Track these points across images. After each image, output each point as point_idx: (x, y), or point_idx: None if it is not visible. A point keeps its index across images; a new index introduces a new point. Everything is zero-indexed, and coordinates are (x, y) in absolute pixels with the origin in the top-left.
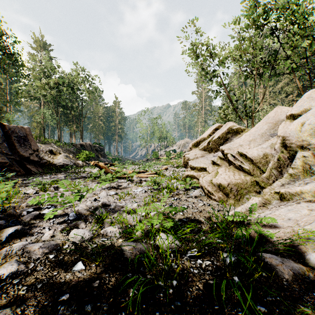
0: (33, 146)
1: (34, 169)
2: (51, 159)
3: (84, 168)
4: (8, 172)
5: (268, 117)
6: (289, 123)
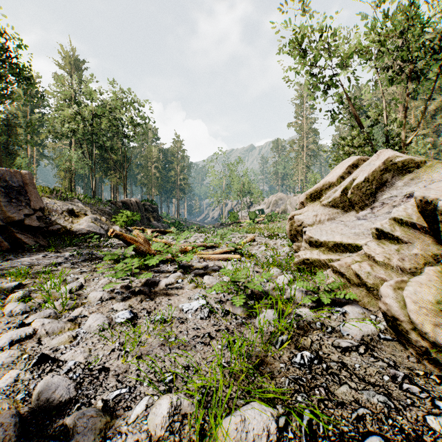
0: (35, 203)
1: (31, 241)
2: (70, 223)
3: None
4: None
5: None
6: None
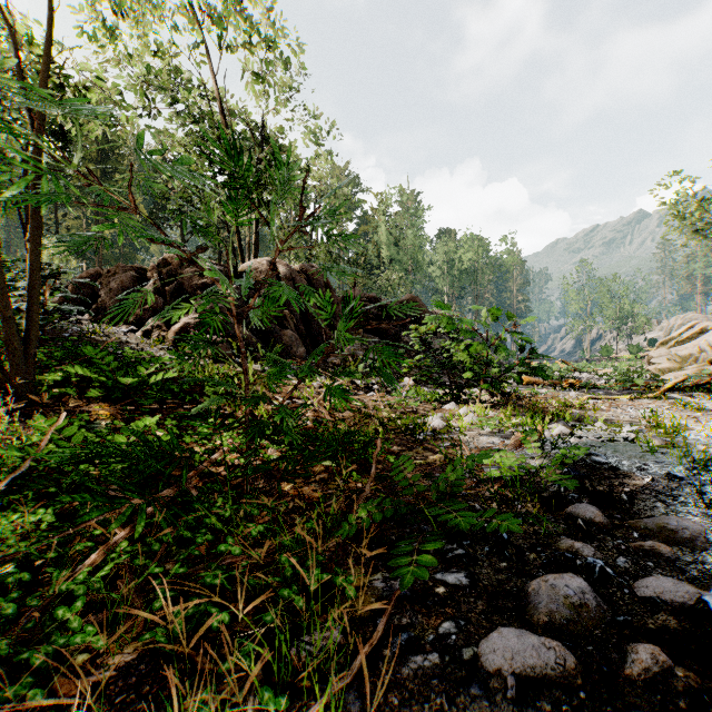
0: None
1: None
2: None
3: None
4: None
5: None
6: None
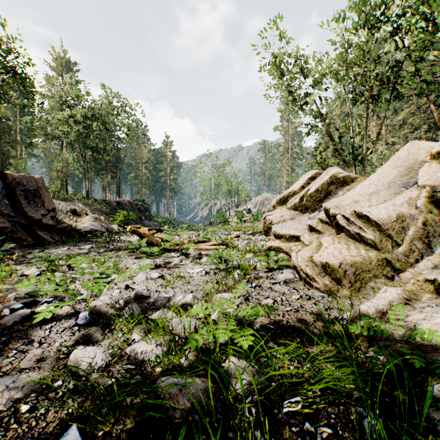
0: (47, 204)
1: (48, 237)
2: (74, 222)
3: (120, 235)
4: (9, 241)
5: (397, 158)
6: (435, 165)
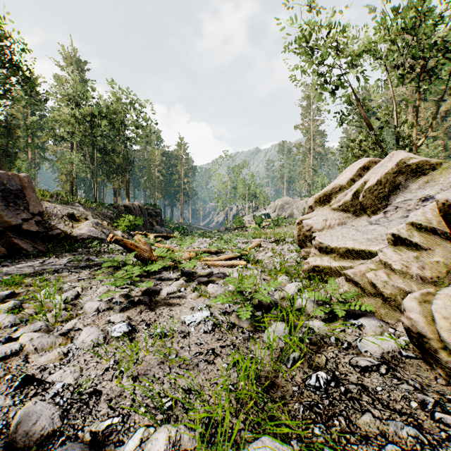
0: (33, 207)
1: (29, 246)
2: (70, 228)
3: None
4: None
5: None
6: None
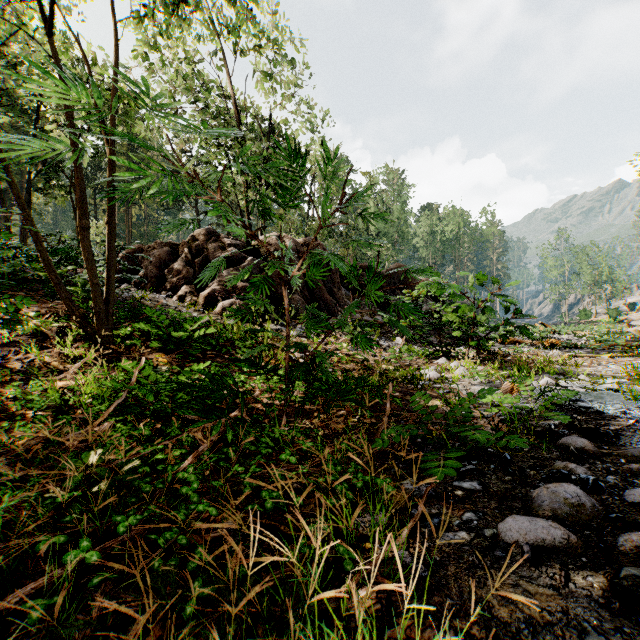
0: None
1: None
2: None
3: None
4: None
5: None
6: None
